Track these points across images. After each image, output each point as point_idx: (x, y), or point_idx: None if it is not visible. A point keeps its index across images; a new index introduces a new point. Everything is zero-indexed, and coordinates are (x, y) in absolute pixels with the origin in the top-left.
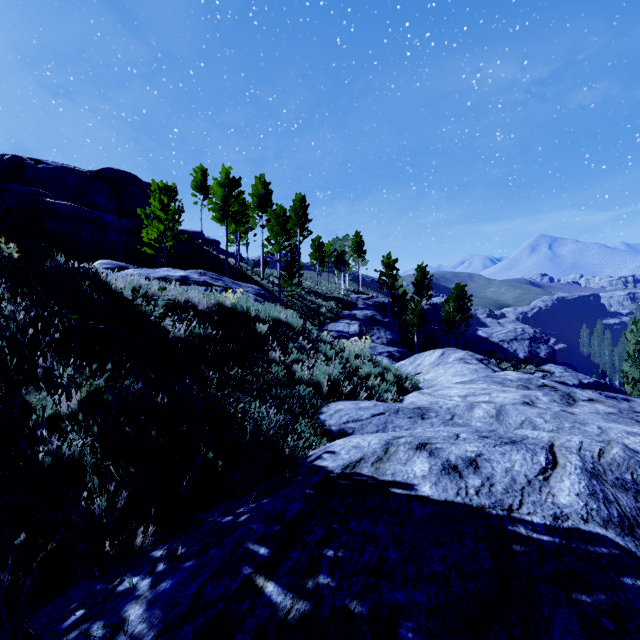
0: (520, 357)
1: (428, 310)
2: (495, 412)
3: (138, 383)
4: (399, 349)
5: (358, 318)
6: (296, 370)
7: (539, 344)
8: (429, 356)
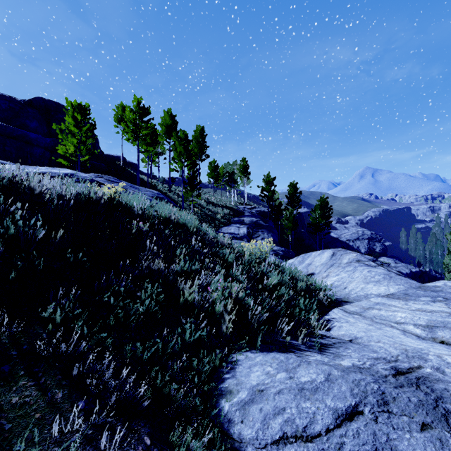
0: (362, 252)
1: (295, 217)
2: None
3: None
4: (281, 248)
5: (246, 223)
6: (182, 291)
7: (375, 242)
8: (318, 256)
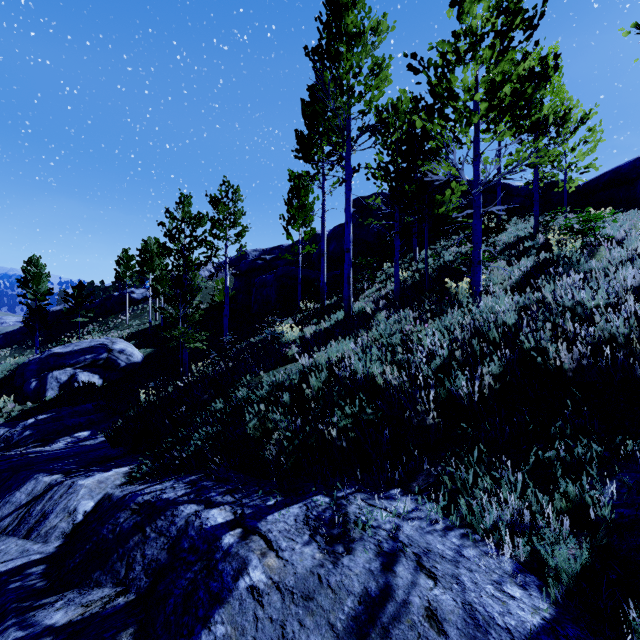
0: None
1: None
2: None
3: None
4: None
5: None
6: None
7: None
8: None
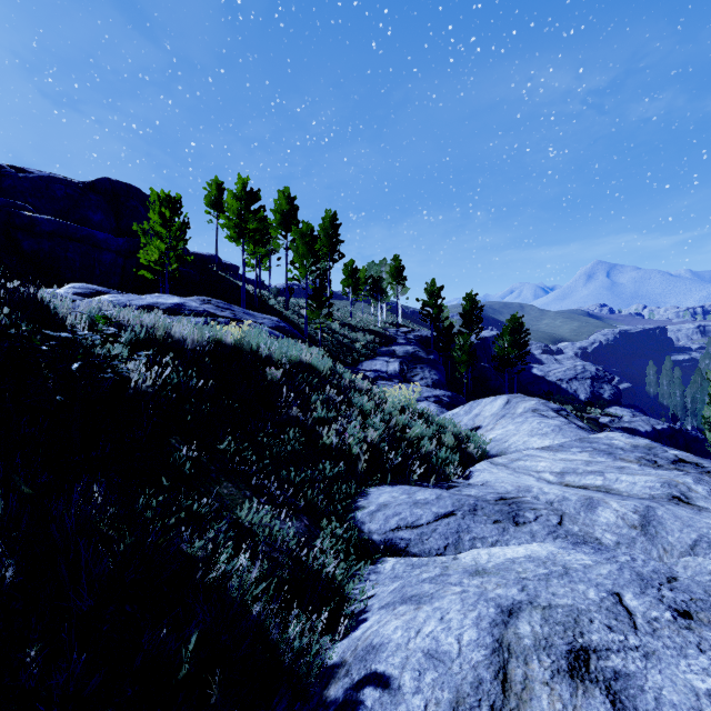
0: (581, 399)
1: (477, 345)
2: (638, 519)
3: (3, 501)
4: (448, 392)
5: (398, 355)
6: (320, 436)
7: (602, 384)
8: (490, 404)
